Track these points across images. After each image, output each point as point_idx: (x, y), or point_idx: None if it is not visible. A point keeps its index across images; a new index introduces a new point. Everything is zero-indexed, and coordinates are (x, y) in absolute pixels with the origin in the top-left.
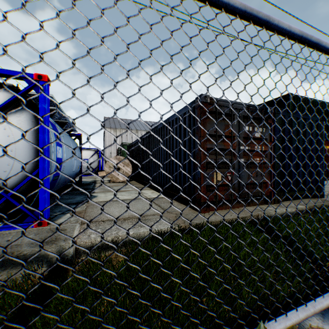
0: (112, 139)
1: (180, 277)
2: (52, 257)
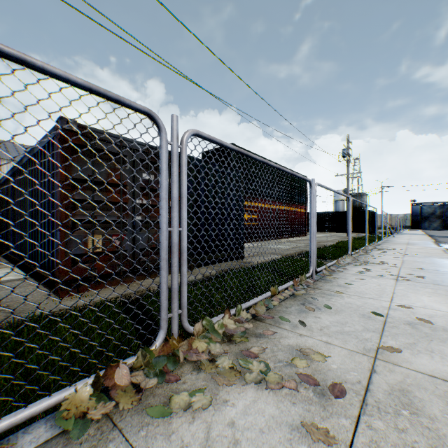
0: None
1: None
2: None
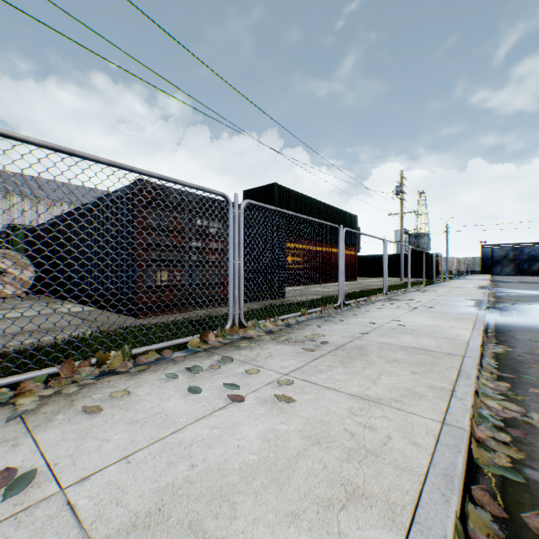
0: None
1: (86, 356)
2: None
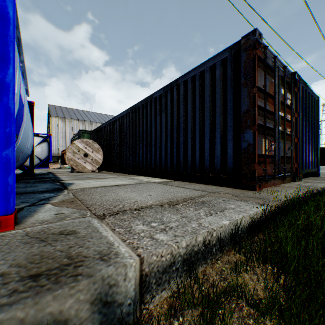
0: (60, 130)
1: None
2: (76, 324)
